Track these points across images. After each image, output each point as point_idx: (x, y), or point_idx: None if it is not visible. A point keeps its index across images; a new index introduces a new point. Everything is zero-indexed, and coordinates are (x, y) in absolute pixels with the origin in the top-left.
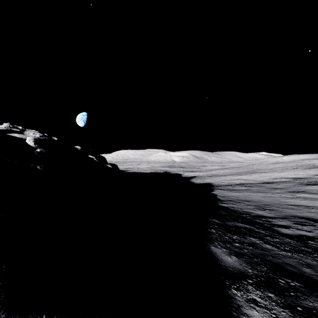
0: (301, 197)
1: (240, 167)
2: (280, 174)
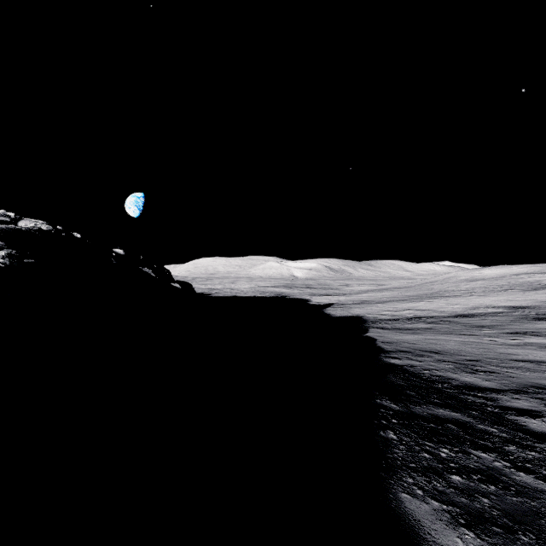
0: (534, 343)
1: (409, 287)
2: (483, 300)
